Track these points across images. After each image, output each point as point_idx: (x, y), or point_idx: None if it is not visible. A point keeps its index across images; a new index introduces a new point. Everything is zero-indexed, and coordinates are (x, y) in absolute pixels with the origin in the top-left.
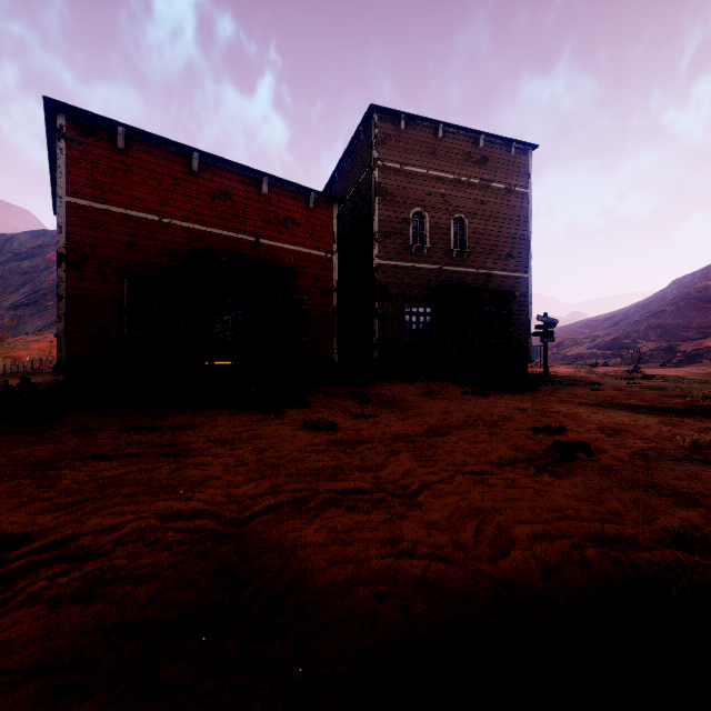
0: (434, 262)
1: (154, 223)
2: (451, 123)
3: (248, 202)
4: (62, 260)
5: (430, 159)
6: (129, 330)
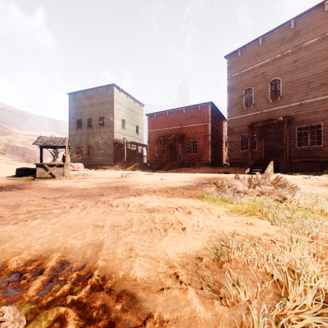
0: (258, 110)
1: (161, 130)
2: (265, 33)
3: (180, 117)
4: (148, 142)
5: (255, 59)
6: (158, 154)
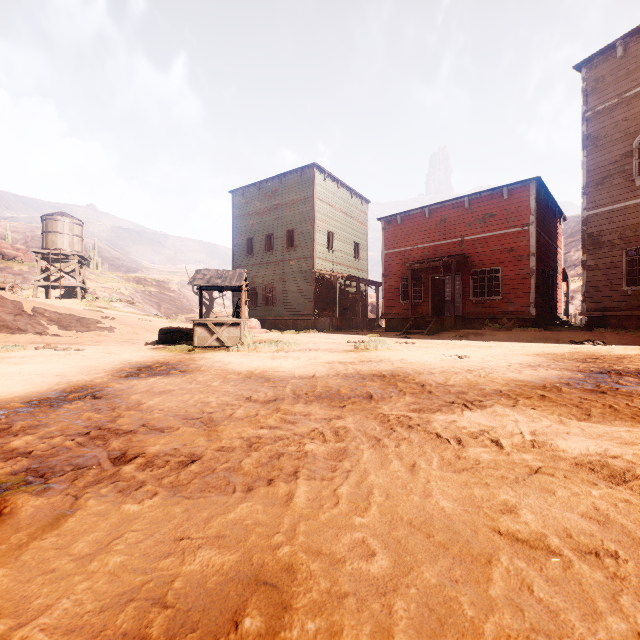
0: None
1: (411, 250)
2: None
3: (456, 218)
4: (383, 276)
5: None
6: (404, 300)
